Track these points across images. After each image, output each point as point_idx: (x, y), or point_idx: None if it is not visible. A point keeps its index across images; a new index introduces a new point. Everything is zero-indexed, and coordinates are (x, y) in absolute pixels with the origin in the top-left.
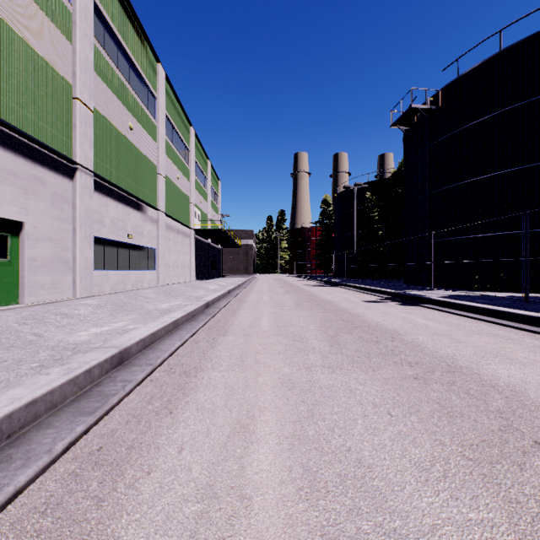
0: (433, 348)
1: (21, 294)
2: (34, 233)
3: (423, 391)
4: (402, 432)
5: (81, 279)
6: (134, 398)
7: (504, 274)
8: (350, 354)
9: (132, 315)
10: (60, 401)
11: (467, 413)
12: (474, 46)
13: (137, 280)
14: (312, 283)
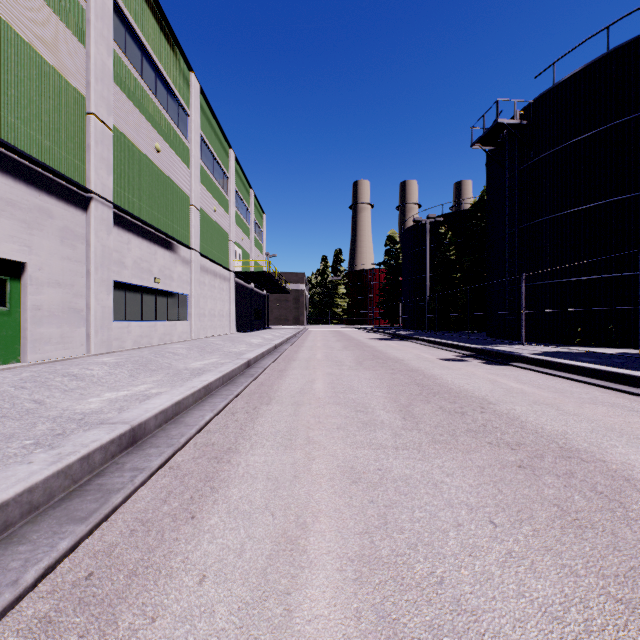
0: (536, 422)
1: (23, 351)
2: (38, 276)
3: (532, 486)
4: (514, 552)
5: (97, 332)
6: (146, 494)
7: (613, 326)
8: (430, 431)
9: (157, 377)
10: (43, 500)
11: (599, 522)
12: (575, 47)
13: (166, 333)
14: (376, 337)
